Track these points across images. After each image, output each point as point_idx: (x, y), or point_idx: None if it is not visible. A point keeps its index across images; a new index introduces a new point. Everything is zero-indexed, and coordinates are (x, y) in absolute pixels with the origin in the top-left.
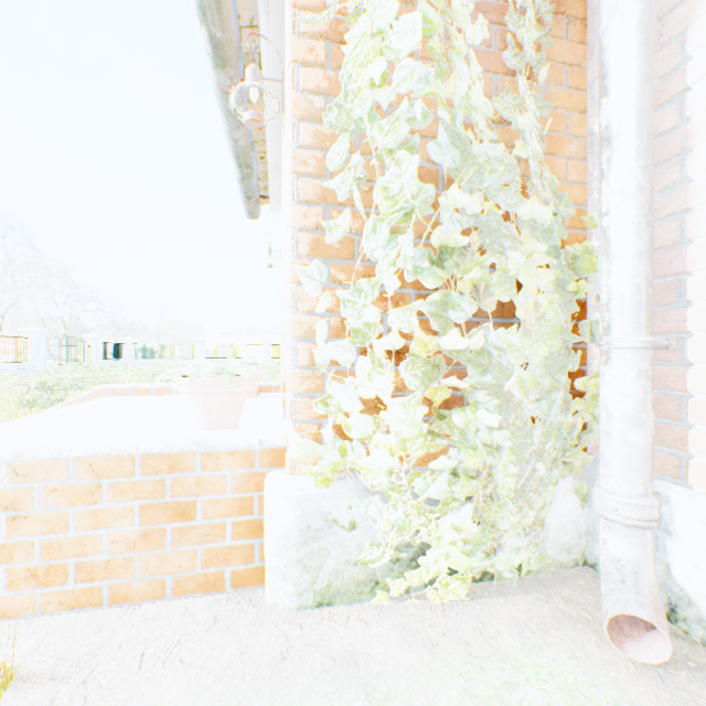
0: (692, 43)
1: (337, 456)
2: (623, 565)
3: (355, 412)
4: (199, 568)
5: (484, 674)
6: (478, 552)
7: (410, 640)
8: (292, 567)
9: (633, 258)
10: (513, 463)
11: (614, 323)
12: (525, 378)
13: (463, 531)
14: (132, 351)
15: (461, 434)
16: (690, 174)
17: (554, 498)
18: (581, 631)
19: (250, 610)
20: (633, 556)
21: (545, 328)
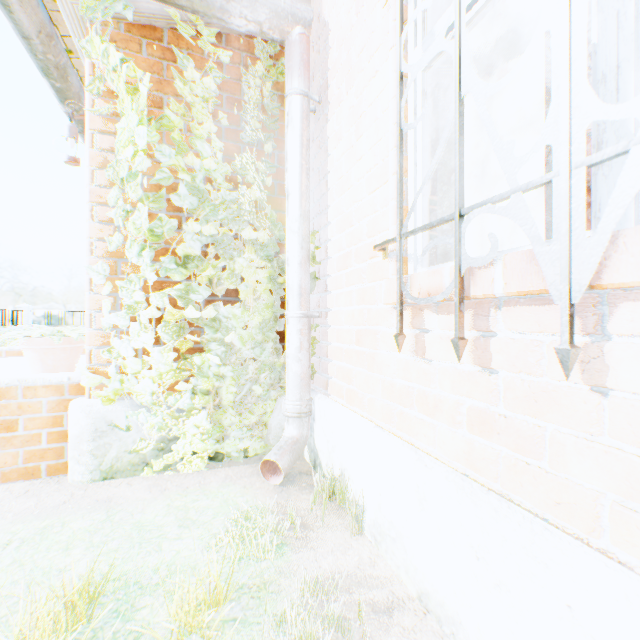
0: (329, 148)
1: (118, 385)
2: (285, 438)
3: (130, 356)
4: (21, 464)
5: (185, 498)
6: (212, 440)
7: (154, 489)
8: (85, 456)
9: (295, 266)
10: (234, 386)
11: (288, 303)
12: (245, 335)
13: (202, 427)
14: (30, 318)
15: (200, 369)
16: (329, 220)
17: (275, 409)
18: (260, 477)
19: (55, 485)
20: (293, 434)
21: (261, 305)
